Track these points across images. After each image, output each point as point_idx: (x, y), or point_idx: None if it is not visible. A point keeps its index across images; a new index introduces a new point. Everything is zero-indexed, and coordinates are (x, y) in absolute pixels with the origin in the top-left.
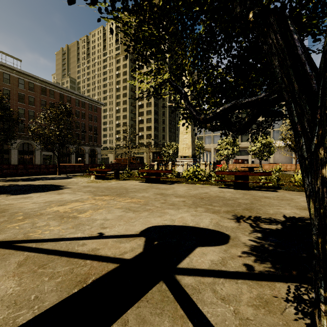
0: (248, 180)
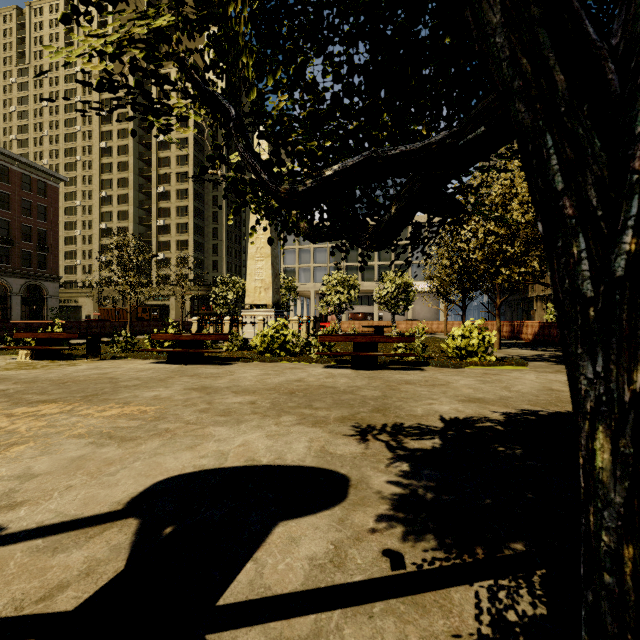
0: (376, 351)
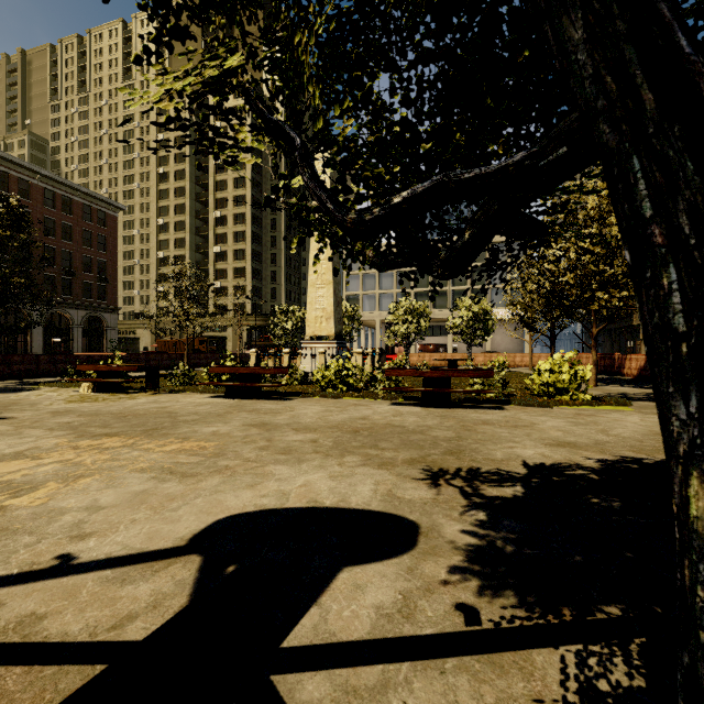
0: (449, 387)
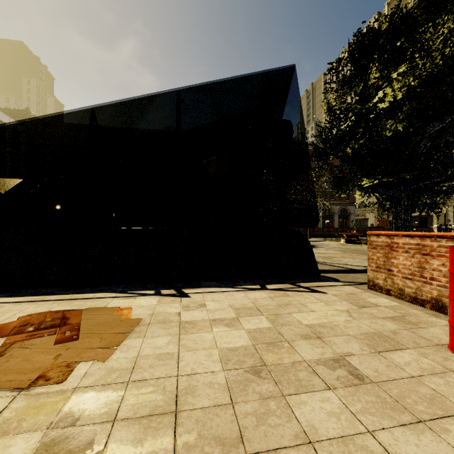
0: None
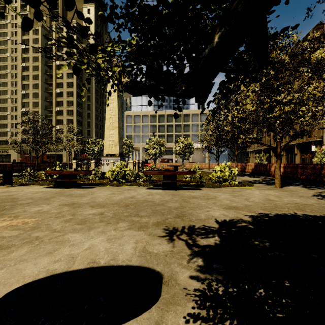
0: (175, 179)
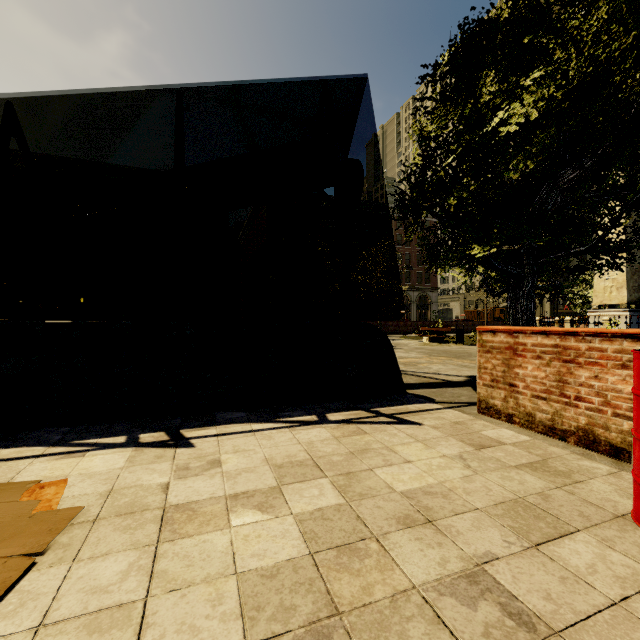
0: None
